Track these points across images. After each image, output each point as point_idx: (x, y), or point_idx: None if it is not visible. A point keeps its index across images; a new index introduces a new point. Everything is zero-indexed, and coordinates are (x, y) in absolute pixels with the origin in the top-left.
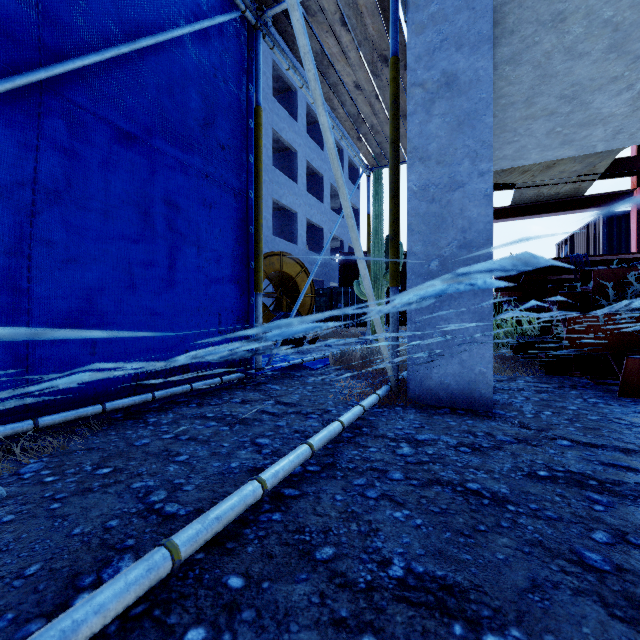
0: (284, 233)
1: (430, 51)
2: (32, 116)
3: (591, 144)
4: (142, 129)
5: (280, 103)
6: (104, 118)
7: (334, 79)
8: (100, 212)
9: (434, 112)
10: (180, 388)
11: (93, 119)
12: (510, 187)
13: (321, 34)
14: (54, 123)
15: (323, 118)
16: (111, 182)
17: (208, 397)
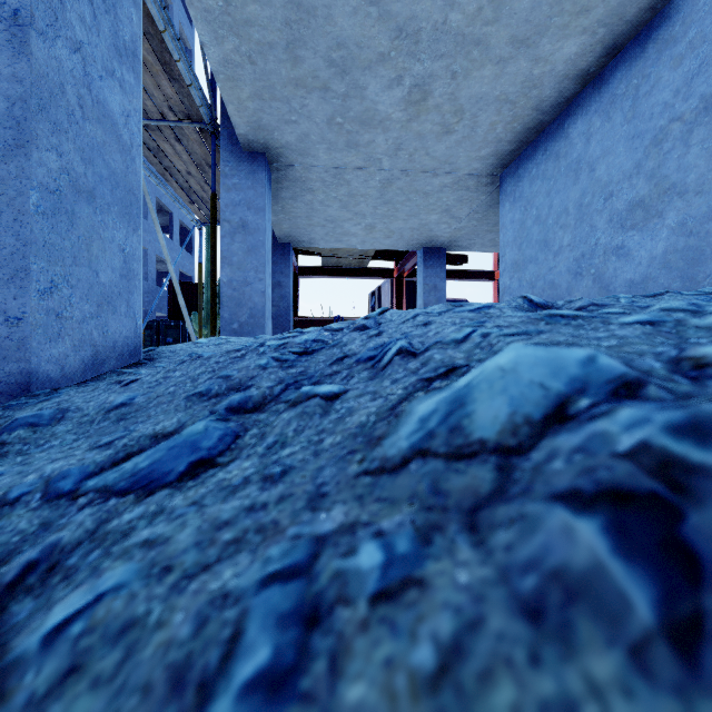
0: None
1: (234, 204)
2: None
3: (353, 244)
4: None
5: None
6: None
7: (169, 164)
8: None
9: (236, 240)
10: None
11: None
12: (318, 254)
13: (159, 140)
14: None
15: (171, 268)
16: None
17: None
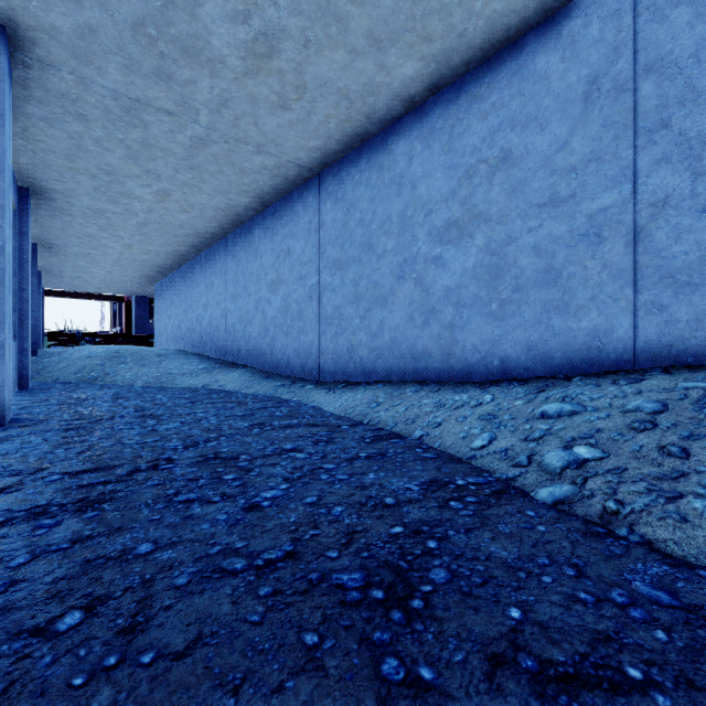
0: None
1: None
2: None
3: (89, 291)
4: None
5: None
6: None
7: None
8: None
9: None
10: None
11: None
12: None
13: None
14: None
15: None
16: None
17: None
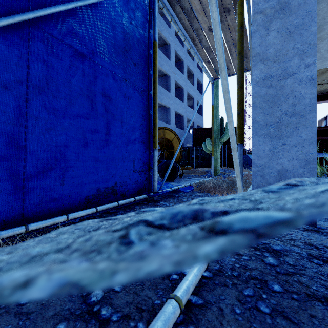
0: (163, 119)
1: None
2: (25, 41)
3: None
4: (90, 52)
5: (161, 51)
6: (68, 44)
7: (196, 26)
8: (66, 100)
9: (271, 28)
10: (112, 204)
11: (62, 44)
12: None
13: None
14: (39, 45)
15: (215, 14)
16: (72, 82)
17: (127, 209)
